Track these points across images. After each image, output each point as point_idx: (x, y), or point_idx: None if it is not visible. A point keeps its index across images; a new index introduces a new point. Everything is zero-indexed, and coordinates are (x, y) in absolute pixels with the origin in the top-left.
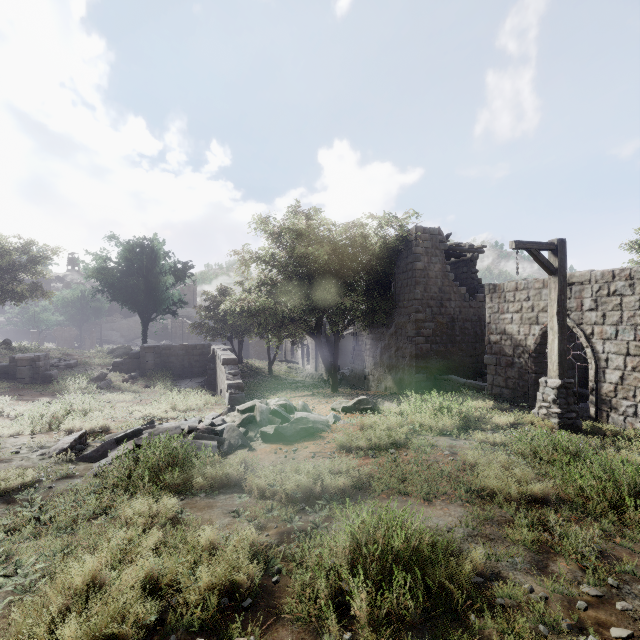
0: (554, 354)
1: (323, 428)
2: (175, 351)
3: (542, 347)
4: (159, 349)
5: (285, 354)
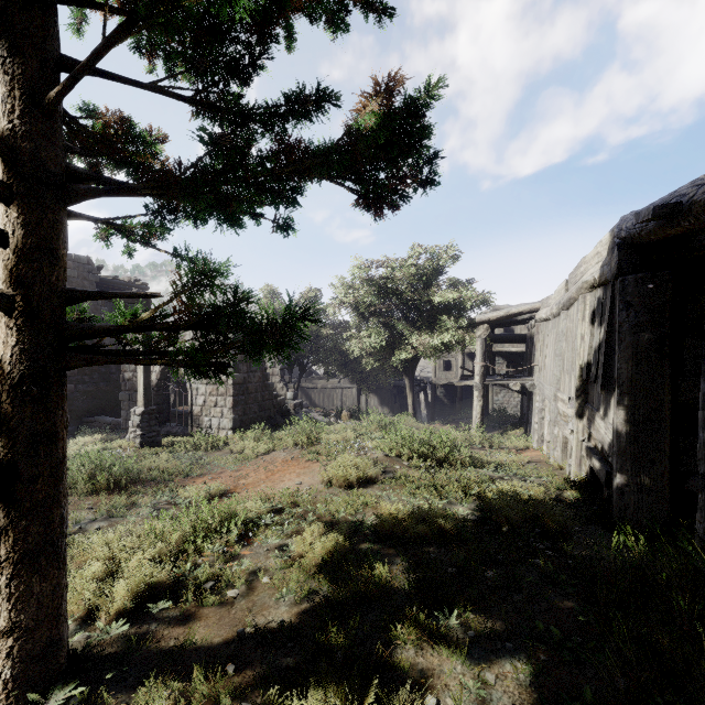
0: (141, 388)
1: None
2: None
3: (163, 382)
4: None
5: None
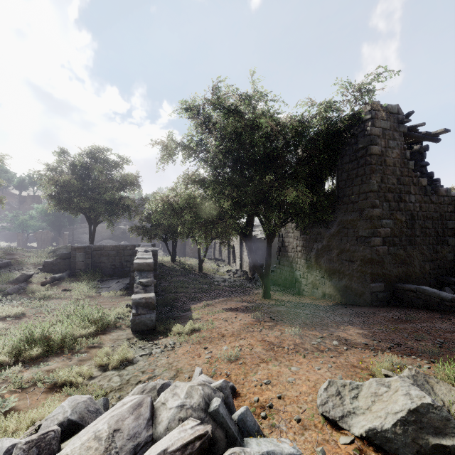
0: None
1: None
2: (106, 251)
3: None
4: (90, 249)
5: (214, 253)
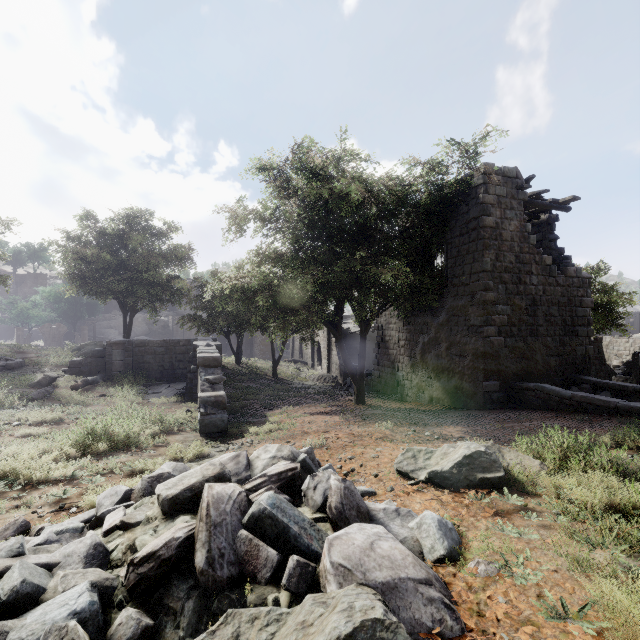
0: None
1: (437, 623)
2: (152, 348)
3: None
4: (130, 345)
5: (292, 353)
